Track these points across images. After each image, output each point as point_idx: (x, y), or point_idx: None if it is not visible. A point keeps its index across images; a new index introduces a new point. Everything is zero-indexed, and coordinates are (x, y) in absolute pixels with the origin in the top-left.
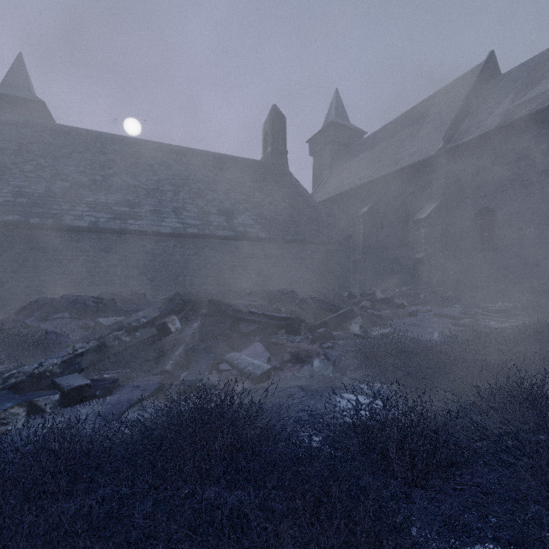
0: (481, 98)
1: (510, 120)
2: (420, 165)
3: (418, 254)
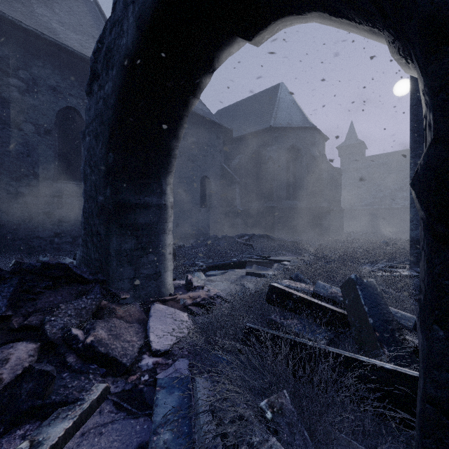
0: None
1: None
2: None
3: None
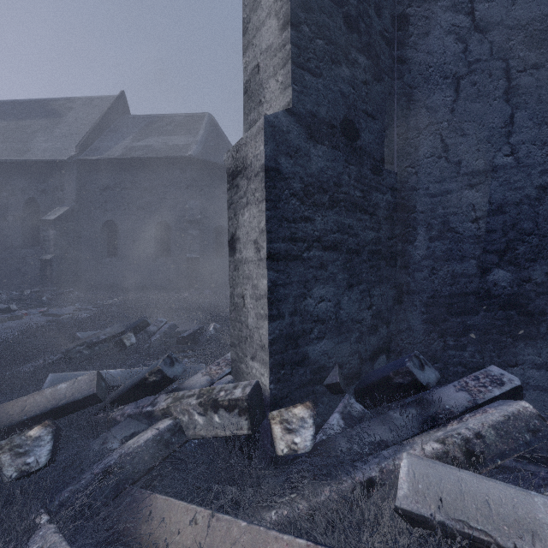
0: (113, 126)
1: (127, 156)
2: (53, 165)
3: (47, 255)
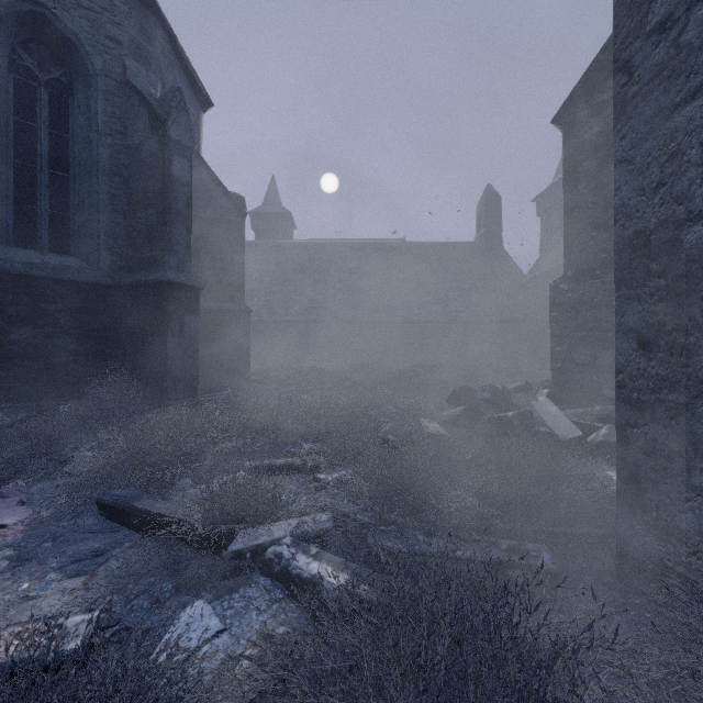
0: None
1: None
2: None
3: None
